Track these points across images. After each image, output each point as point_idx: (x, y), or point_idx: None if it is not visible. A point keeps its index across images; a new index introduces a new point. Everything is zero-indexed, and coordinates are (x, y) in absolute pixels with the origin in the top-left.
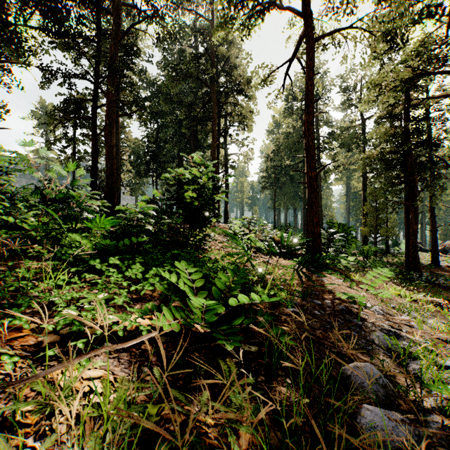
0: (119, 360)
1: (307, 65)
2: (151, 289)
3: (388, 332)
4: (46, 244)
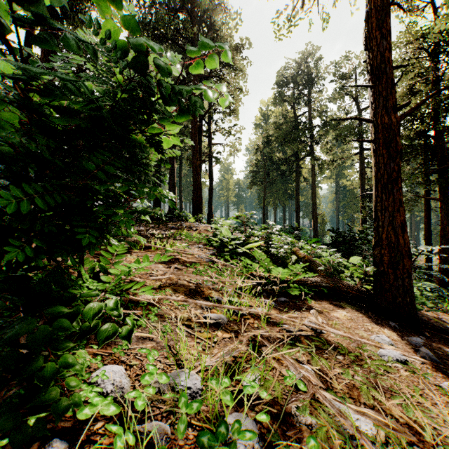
0: None
1: None
2: None
3: None
4: None
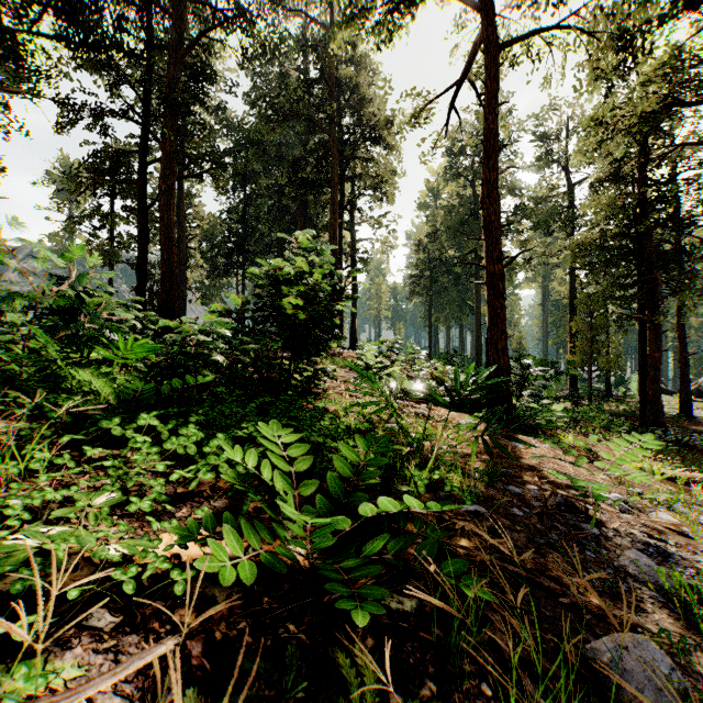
0: (118, 656)
1: (487, 89)
2: (210, 478)
3: (645, 548)
4: (34, 387)
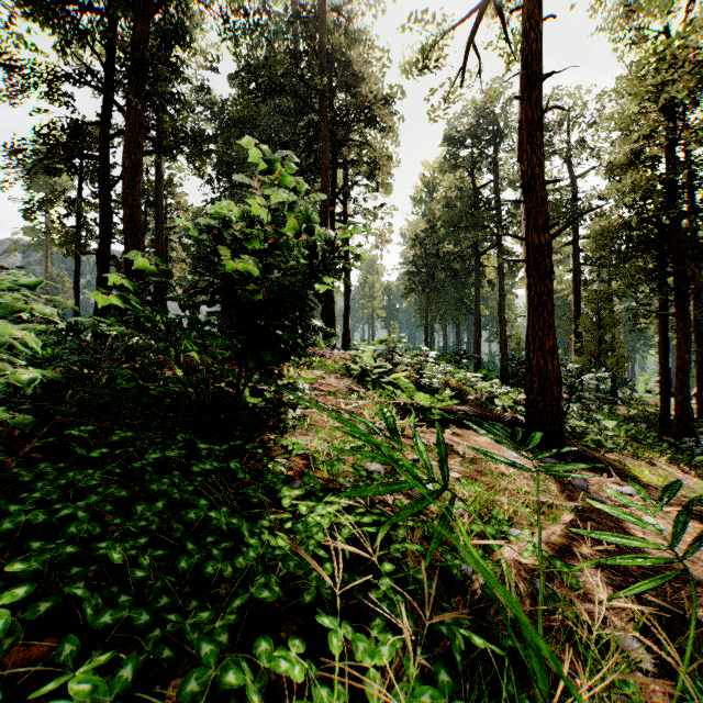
0: None
1: None
2: None
3: None
4: None
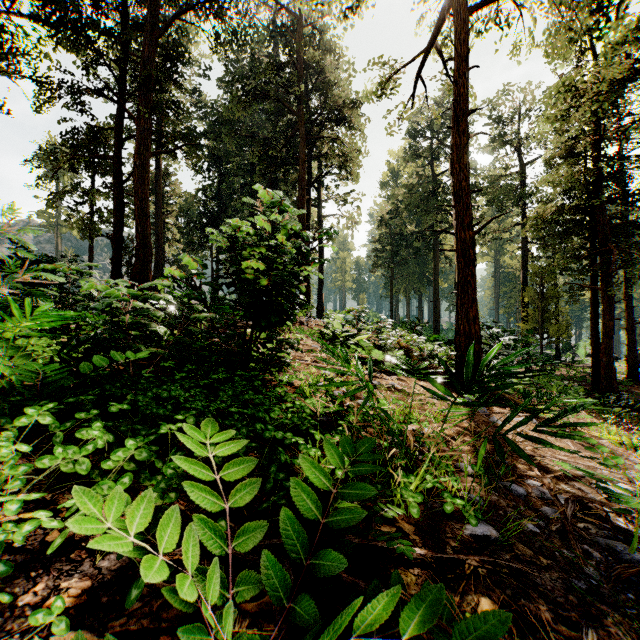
0: None
1: (457, 52)
2: None
3: None
4: None
